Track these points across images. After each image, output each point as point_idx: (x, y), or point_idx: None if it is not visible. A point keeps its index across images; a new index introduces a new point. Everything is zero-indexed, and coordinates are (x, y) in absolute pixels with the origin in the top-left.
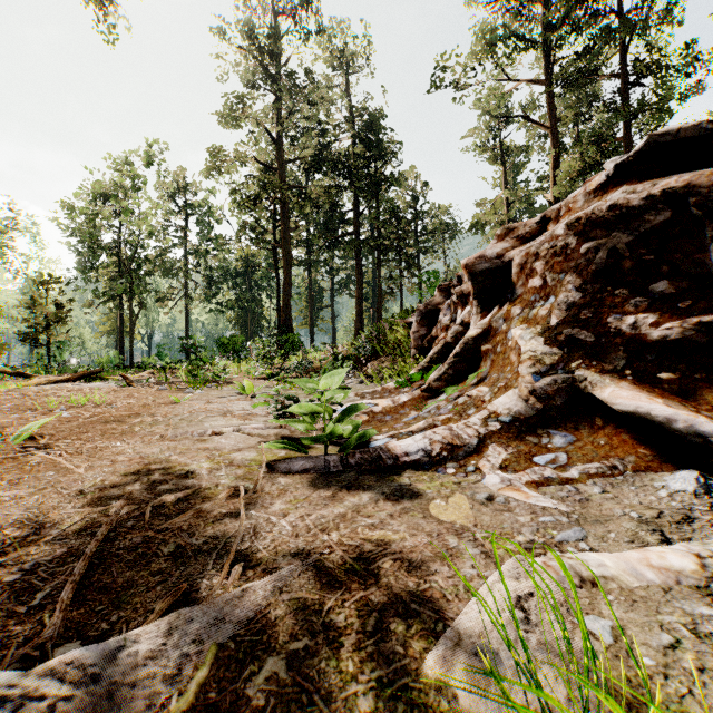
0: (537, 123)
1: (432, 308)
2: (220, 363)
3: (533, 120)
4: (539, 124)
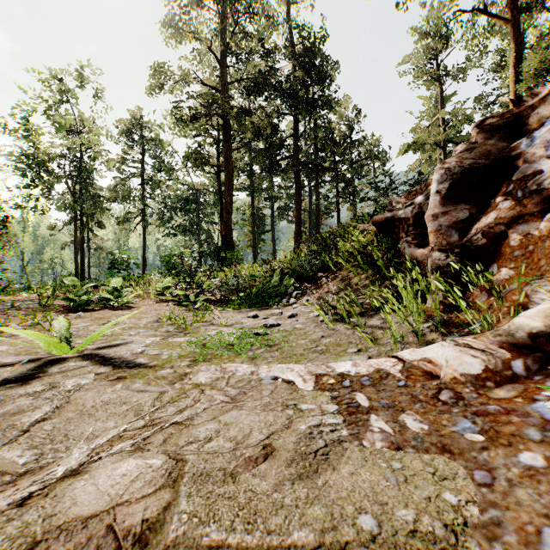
0: (496, 16)
1: (478, 160)
2: (111, 281)
3: (491, 14)
4: (498, 17)
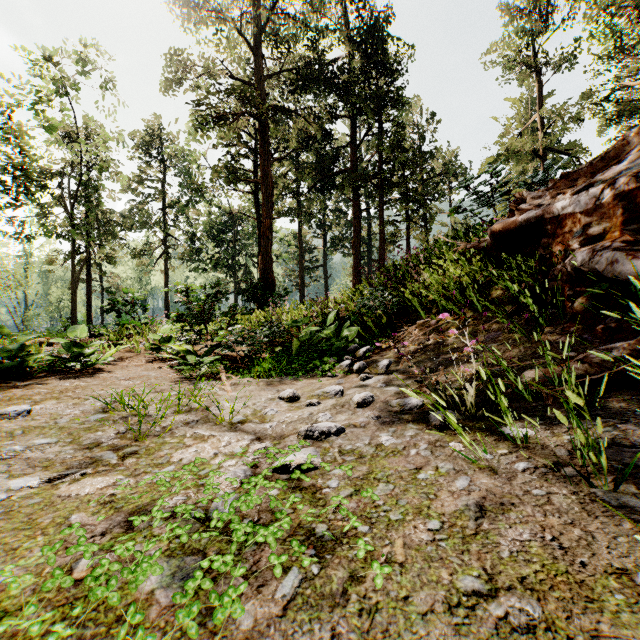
0: None
1: None
2: (69, 331)
3: None
4: None
